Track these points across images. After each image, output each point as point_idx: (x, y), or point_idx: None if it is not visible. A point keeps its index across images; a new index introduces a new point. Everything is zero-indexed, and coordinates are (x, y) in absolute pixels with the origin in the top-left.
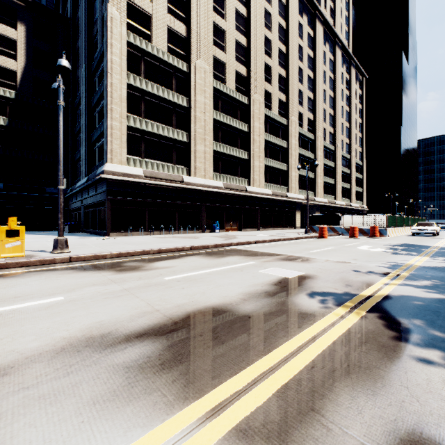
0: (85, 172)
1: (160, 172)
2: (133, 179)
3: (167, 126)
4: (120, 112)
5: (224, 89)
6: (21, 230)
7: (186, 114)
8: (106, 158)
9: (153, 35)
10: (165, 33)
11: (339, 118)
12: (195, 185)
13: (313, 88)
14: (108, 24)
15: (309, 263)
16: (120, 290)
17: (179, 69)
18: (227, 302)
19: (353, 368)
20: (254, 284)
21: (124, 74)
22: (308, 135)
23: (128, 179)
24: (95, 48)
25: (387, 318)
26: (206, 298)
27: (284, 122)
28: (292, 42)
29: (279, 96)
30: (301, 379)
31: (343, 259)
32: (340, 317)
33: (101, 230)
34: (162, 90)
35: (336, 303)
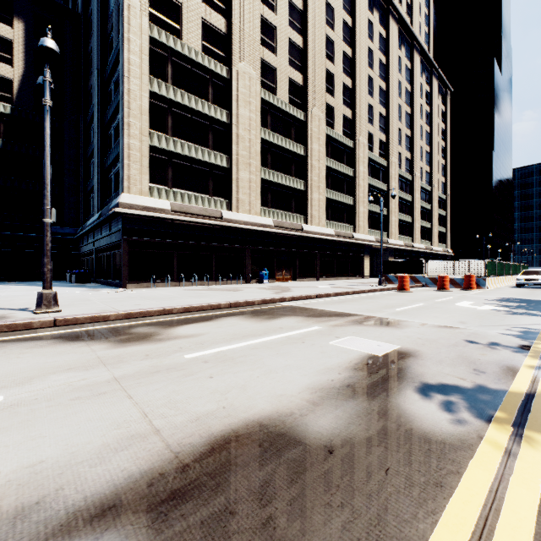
0: (98, 206)
1: (192, 205)
2: (157, 214)
3: (201, 146)
4: (140, 127)
5: (275, 101)
6: None
7: (226, 132)
8: (122, 186)
9: (183, 30)
10: (198, 28)
11: (418, 140)
12: (238, 223)
13: (386, 102)
14: (124, 13)
15: (400, 328)
16: (106, 382)
17: (216, 75)
18: (285, 408)
19: None
20: (326, 367)
21: (146, 78)
22: (379, 161)
23: (150, 214)
24: (110, 48)
25: None
26: (248, 400)
27: (350, 143)
28: (360, 44)
29: (343, 112)
30: None
31: (445, 322)
32: (506, 452)
33: (116, 280)
34: (195, 101)
35: (480, 413)
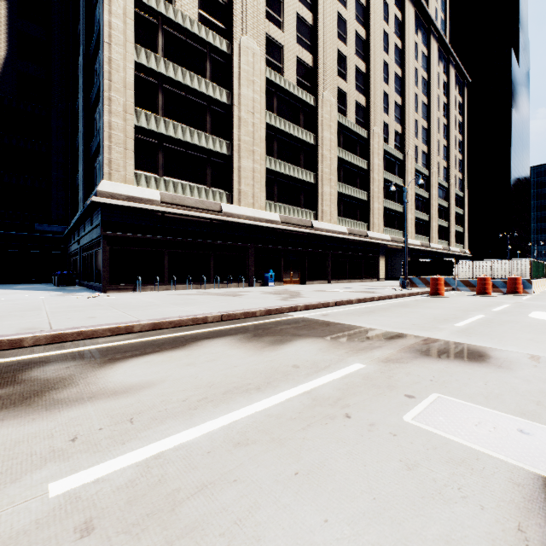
0: (83, 199)
1: (186, 196)
2: (144, 206)
3: (197, 130)
4: (124, 103)
5: (282, 82)
6: None
7: (226, 114)
8: (102, 173)
9: None
10: None
11: (435, 133)
12: (239, 218)
13: (402, 90)
14: None
15: (506, 368)
16: None
17: (215, 49)
18: None
19: None
20: None
21: (131, 46)
22: (395, 154)
23: (135, 205)
24: (96, 21)
25: None
26: None
27: (364, 133)
28: (374, 25)
29: (356, 98)
30: None
31: None
32: None
33: (98, 283)
34: (190, 77)
35: None
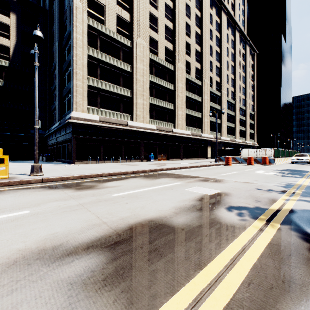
0: (58, 118)
1: (111, 118)
2: (92, 123)
3: (116, 85)
4: (82, 75)
5: (157, 59)
6: (5, 158)
7: (130, 77)
8: (72, 107)
9: (106, 20)
10: (114, 19)
11: (238, 81)
12: (136, 128)
13: (220, 60)
14: (73, 12)
15: (222, 183)
16: (76, 205)
17: (124, 45)
18: (162, 215)
19: (289, 285)
20: (183, 199)
21: (85, 47)
22: (216, 93)
23: (88, 123)
24: (65, 30)
25: (300, 231)
26: (145, 212)
27: (199, 83)
28: (205, 27)
29: (195, 65)
30: (241, 298)
31: (247, 180)
32: (259, 229)
33: (69, 159)
34: (112, 60)
35: (253, 216)
